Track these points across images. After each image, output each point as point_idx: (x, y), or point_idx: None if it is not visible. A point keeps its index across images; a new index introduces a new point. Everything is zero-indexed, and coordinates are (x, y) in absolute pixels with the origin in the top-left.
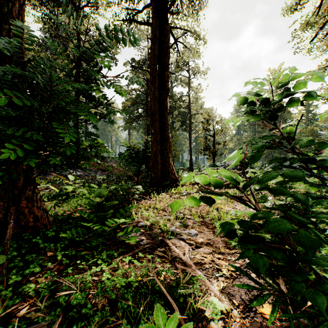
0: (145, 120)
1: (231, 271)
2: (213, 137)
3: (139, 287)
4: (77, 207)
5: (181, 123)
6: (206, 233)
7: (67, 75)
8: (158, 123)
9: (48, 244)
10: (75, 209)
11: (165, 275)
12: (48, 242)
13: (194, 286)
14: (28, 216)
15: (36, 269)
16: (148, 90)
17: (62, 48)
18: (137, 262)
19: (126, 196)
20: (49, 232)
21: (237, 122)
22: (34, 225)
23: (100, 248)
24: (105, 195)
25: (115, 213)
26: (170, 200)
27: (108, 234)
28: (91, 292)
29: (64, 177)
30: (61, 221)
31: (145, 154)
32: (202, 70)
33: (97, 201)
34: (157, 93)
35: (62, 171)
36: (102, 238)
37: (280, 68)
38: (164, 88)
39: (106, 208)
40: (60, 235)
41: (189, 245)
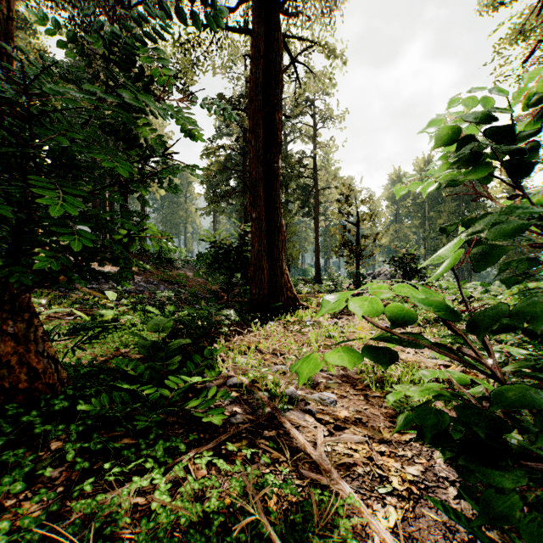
0: (241, 197)
1: (408, 483)
2: (357, 226)
3: (227, 522)
4: (119, 348)
5: (301, 203)
6: (353, 399)
7: (80, 90)
8: (263, 201)
9: (54, 425)
10: (115, 353)
11: (279, 493)
12: (55, 422)
13: (341, 526)
14: (18, 370)
15: (17, 486)
16: (246, 148)
17: (68, 33)
18: (223, 463)
19: (207, 328)
20: (57, 402)
21: (429, 184)
22: (30, 388)
23: (153, 434)
24: (167, 328)
25: (186, 359)
26: (285, 334)
27: (171, 403)
28: (129, 536)
29: (102, 294)
30: (86, 376)
31: (241, 254)
32: (336, 115)
33: (151, 340)
34: (261, 149)
35: (100, 284)
36: (159, 413)
37: (466, 111)
38: (274, 142)
39: (170, 353)
40: (79, 407)
41: (322, 425)
